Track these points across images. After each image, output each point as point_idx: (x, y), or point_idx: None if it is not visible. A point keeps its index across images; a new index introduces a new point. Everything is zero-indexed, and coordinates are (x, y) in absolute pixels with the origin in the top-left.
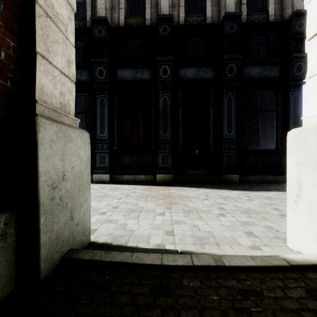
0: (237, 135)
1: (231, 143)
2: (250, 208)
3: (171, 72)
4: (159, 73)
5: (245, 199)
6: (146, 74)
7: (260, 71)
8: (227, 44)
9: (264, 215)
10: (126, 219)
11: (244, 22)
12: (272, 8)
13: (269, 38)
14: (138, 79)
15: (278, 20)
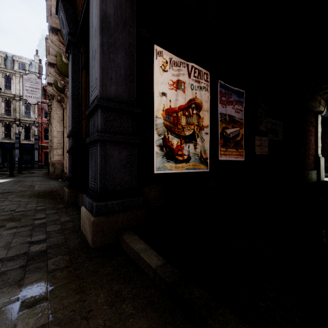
0: None
1: None
2: None
3: None
4: None
5: None
6: None
7: None
8: None
9: None
10: None
11: None
12: None
13: None
14: None
15: None
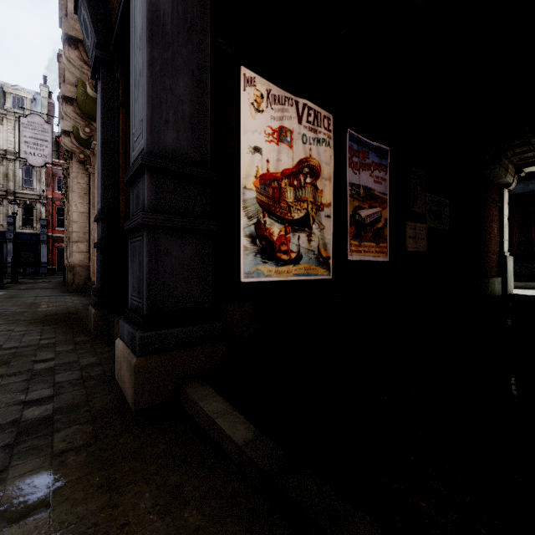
0: None
1: None
2: None
3: None
4: None
5: None
6: None
7: None
8: None
9: None
10: None
11: None
12: None
13: None
14: (530, 190)
15: None
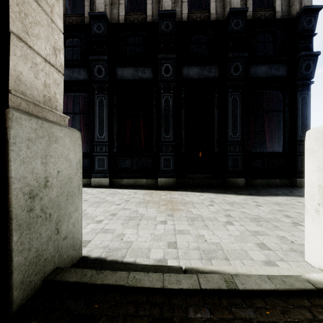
0: (242, 137)
1: (236, 146)
2: (259, 215)
3: (174, 71)
4: (161, 71)
5: (253, 205)
6: (147, 73)
7: (267, 69)
8: (232, 42)
9: (275, 223)
10: (124, 228)
11: (250, 19)
12: (279, 4)
13: (276, 36)
14: (139, 79)
15: (285, 17)
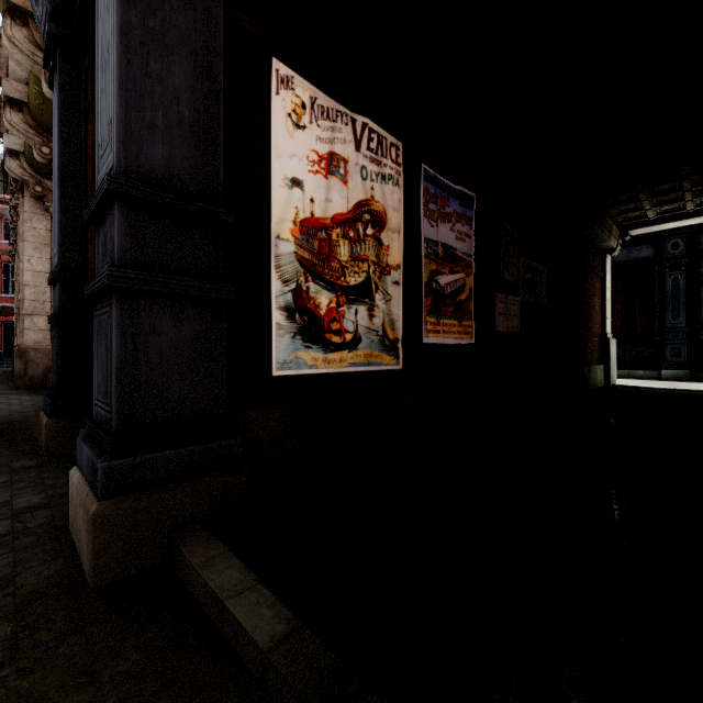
0: None
1: None
2: None
3: (686, 245)
4: (665, 249)
5: None
6: (645, 251)
7: None
8: None
9: None
10: None
11: None
12: None
13: None
14: (634, 259)
15: None
